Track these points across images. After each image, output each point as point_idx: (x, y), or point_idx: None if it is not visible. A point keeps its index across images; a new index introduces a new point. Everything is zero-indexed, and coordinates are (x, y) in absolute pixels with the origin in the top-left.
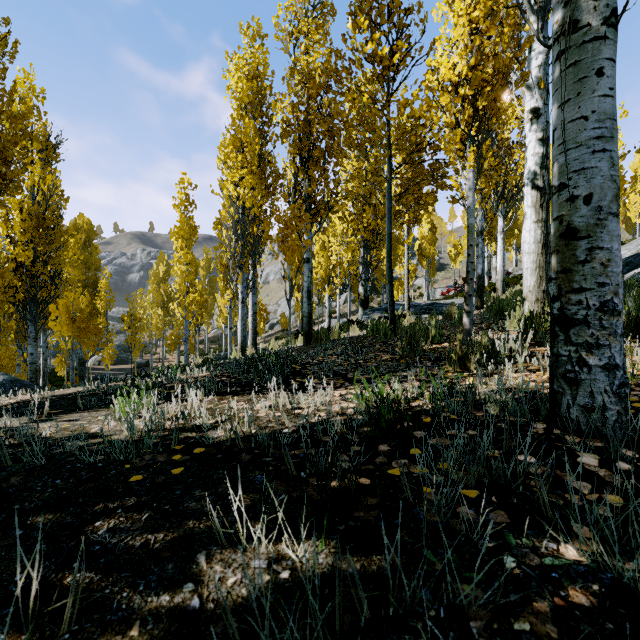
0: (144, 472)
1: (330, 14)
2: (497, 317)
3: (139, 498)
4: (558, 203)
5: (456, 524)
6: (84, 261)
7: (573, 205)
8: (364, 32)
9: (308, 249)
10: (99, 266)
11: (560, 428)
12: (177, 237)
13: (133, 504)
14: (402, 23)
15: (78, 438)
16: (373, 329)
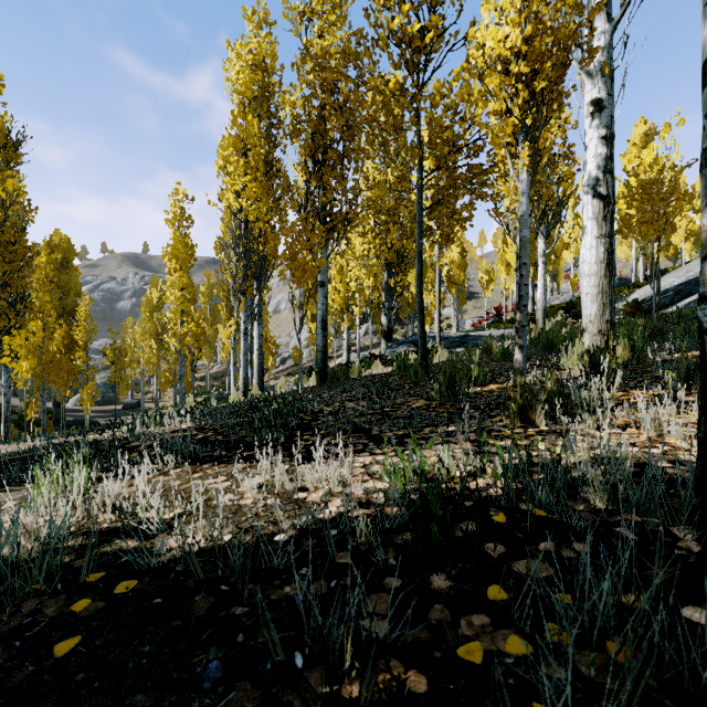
0: (1, 652)
1: None
2: (546, 352)
3: None
4: None
5: None
6: (61, 285)
7: None
8: (391, 3)
9: (323, 271)
10: (79, 291)
11: None
12: (170, 257)
13: None
14: None
15: None
16: (400, 366)
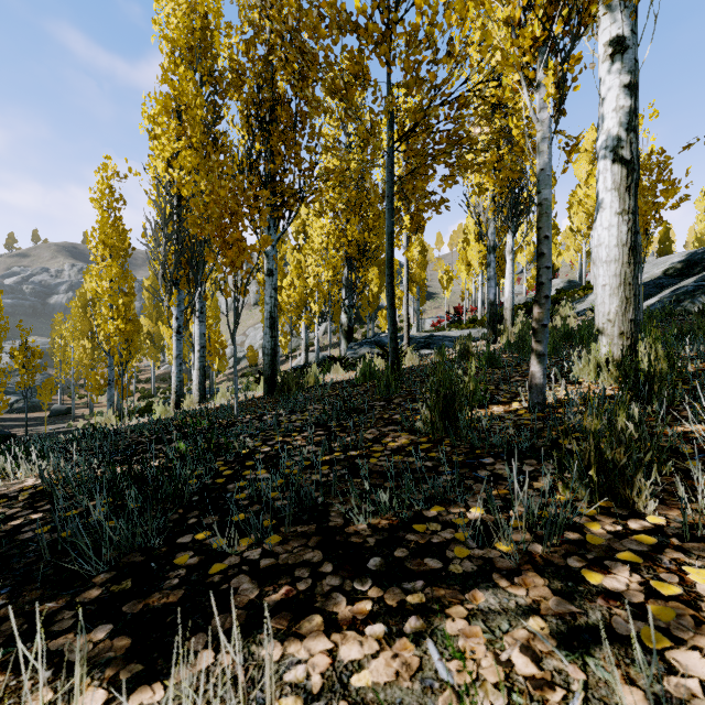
0: None
1: None
2: None
3: None
4: None
5: None
6: None
7: None
8: None
9: (271, 256)
10: None
11: None
12: (97, 243)
13: None
14: None
15: None
16: (365, 373)
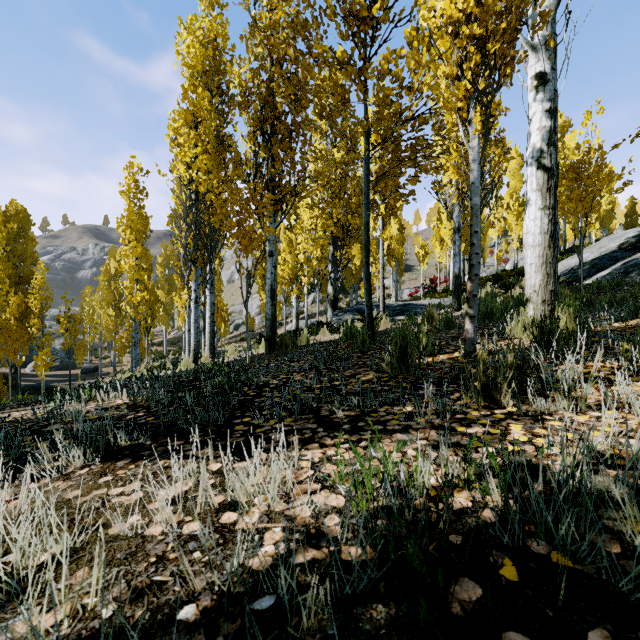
0: None
1: None
2: (487, 321)
3: None
4: None
5: None
6: (17, 254)
7: None
8: None
9: (271, 241)
10: (36, 260)
11: None
12: (125, 228)
13: None
14: None
15: None
16: (347, 334)
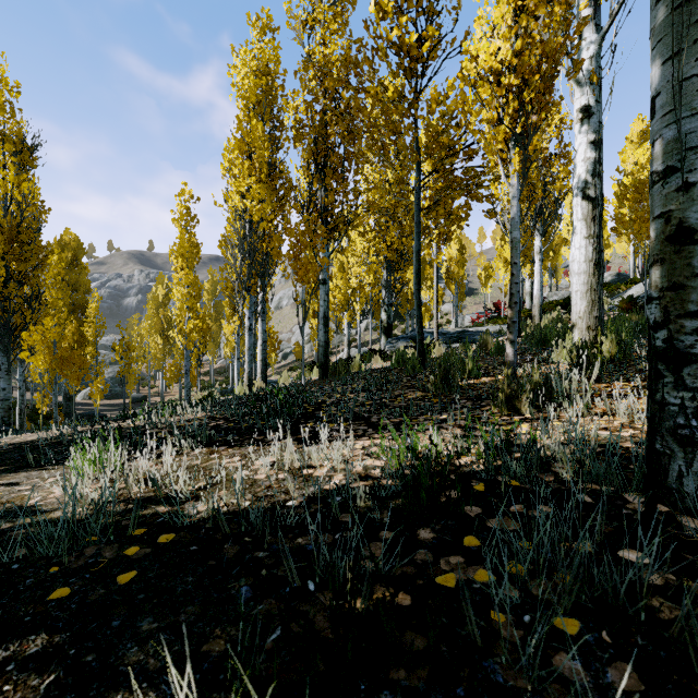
0: (76, 581)
1: (349, 2)
2: (539, 347)
3: (51, 637)
4: (663, 194)
5: (558, 696)
6: (71, 283)
7: (687, 196)
8: (389, 15)
9: (324, 269)
10: (88, 288)
11: (667, 504)
12: (177, 256)
13: (37, 651)
14: (433, 8)
15: (4, 516)
16: (399, 360)
